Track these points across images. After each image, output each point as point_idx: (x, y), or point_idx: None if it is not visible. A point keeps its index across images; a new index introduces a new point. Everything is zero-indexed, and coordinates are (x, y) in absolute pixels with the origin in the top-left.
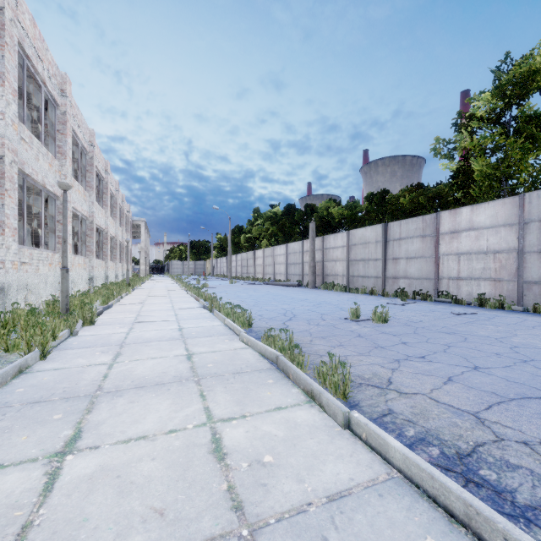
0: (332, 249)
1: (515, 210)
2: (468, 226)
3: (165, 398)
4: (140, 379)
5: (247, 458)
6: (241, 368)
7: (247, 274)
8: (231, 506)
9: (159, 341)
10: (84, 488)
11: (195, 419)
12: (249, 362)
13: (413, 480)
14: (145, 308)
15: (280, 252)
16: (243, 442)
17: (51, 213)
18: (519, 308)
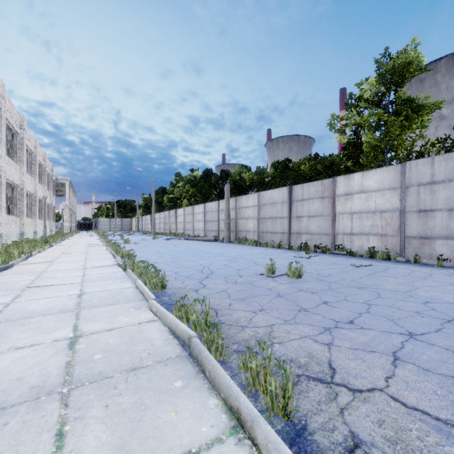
0: (245, 208)
1: (397, 176)
2: (360, 190)
3: None
4: None
5: None
6: (140, 358)
7: (169, 230)
8: None
9: (43, 315)
10: None
11: None
12: (154, 345)
13: None
14: (52, 268)
15: (199, 210)
16: None
17: None
18: (402, 259)
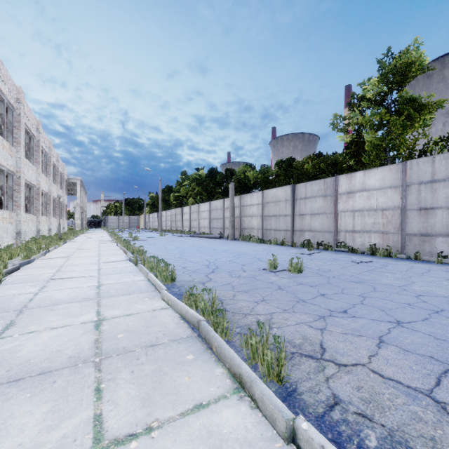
0: (249, 206)
1: (399, 174)
2: (361, 188)
3: (42, 401)
4: (21, 366)
5: None
6: (157, 337)
7: (175, 227)
8: None
9: (69, 302)
10: None
11: (74, 445)
12: (168, 328)
13: None
14: (69, 263)
15: (204, 208)
16: None
17: None
18: (403, 256)
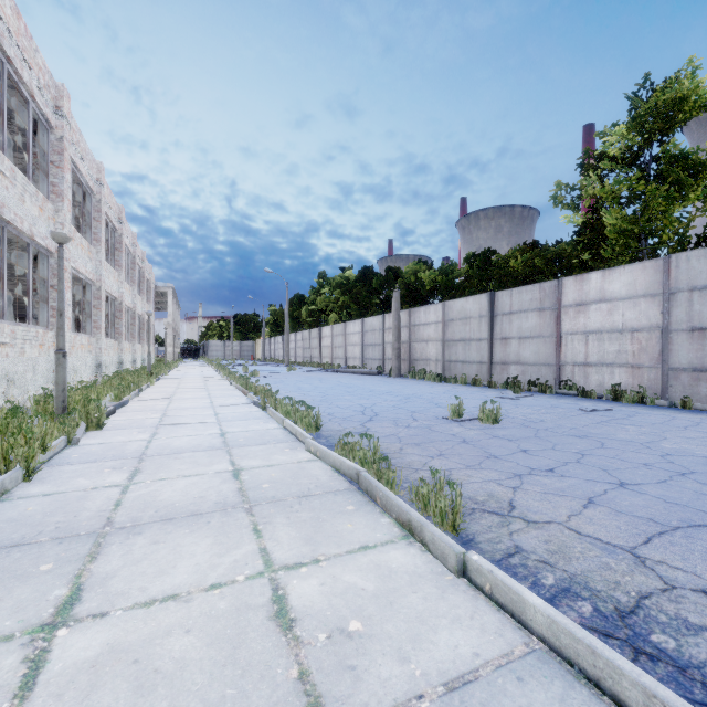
0: (423, 326)
1: (658, 276)
2: (599, 297)
3: (203, 536)
4: (168, 508)
5: (324, 626)
6: (309, 489)
7: (310, 358)
8: (305, 705)
9: (193, 451)
10: (84, 682)
11: (248, 567)
12: (320, 480)
13: (564, 654)
14: (174, 406)
15: (354, 329)
16: (317, 601)
17: (42, 275)
18: (664, 402)
